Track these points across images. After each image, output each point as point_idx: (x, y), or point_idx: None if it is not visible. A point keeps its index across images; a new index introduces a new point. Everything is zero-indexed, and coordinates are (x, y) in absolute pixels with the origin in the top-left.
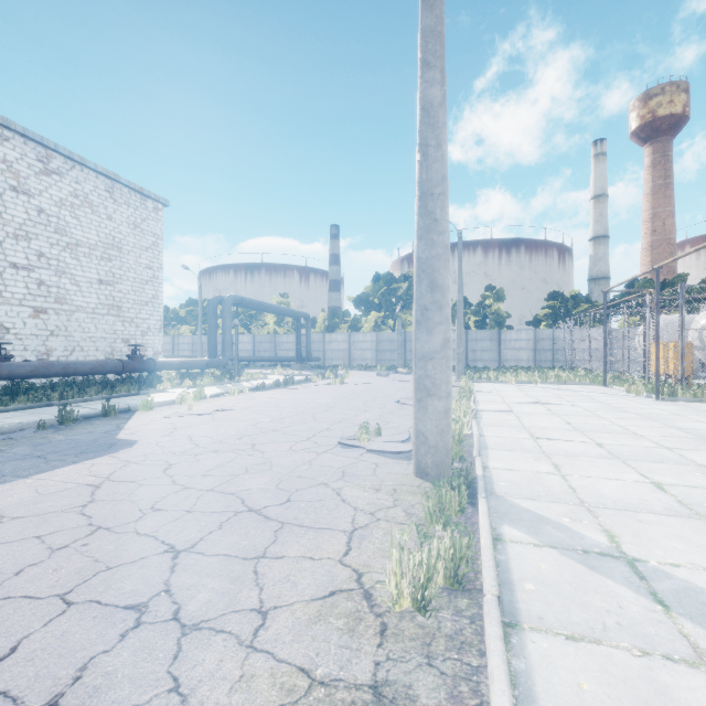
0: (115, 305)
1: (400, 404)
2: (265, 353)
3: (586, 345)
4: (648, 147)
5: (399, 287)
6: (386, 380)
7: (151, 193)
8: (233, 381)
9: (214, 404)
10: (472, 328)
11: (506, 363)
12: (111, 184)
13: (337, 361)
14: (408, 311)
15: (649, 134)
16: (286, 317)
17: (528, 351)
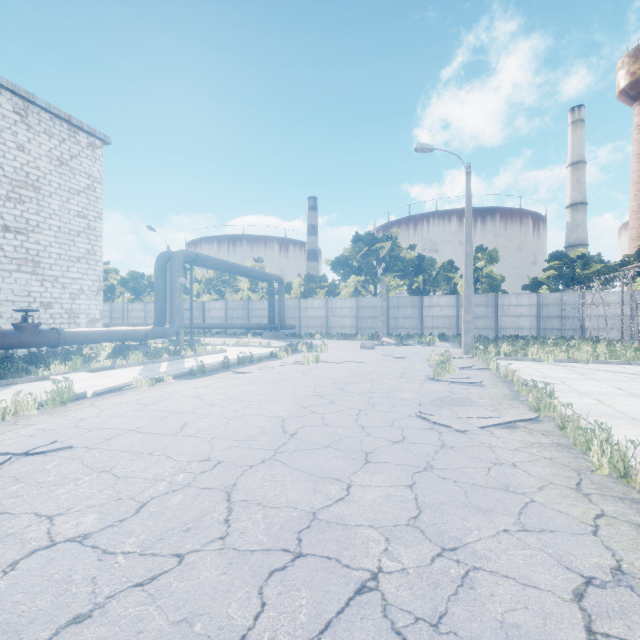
0: (29, 259)
1: (430, 423)
2: (237, 320)
3: (601, 311)
4: (638, 105)
5: (382, 248)
6: (374, 354)
7: (84, 124)
8: (175, 357)
9: (68, 419)
10: (461, 293)
11: (504, 332)
12: (24, 105)
13: (313, 329)
14: (391, 274)
15: (639, 91)
16: (260, 282)
17: (531, 318)
